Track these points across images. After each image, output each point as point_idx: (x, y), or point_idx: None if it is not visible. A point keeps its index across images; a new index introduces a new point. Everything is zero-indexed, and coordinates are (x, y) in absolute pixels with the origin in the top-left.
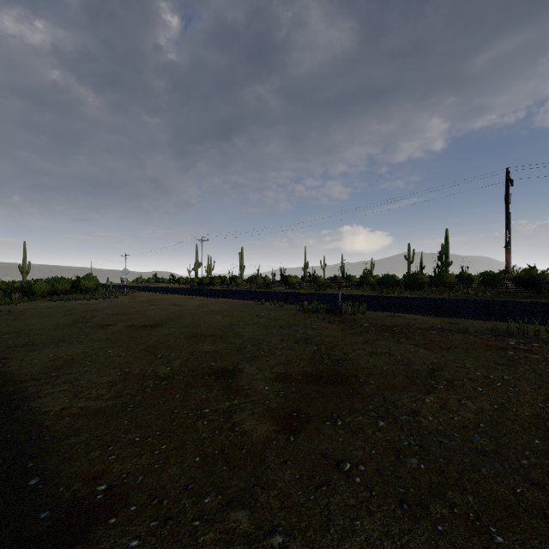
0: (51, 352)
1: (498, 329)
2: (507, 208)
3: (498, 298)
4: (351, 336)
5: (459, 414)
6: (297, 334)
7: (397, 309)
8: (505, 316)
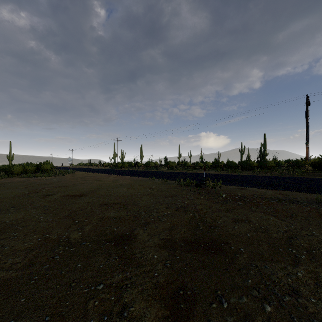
0: None
1: (321, 200)
2: (307, 119)
3: (303, 176)
4: (215, 205)
5: None
6: (177, 203)
7: (242, 183)
8: (318, 189)
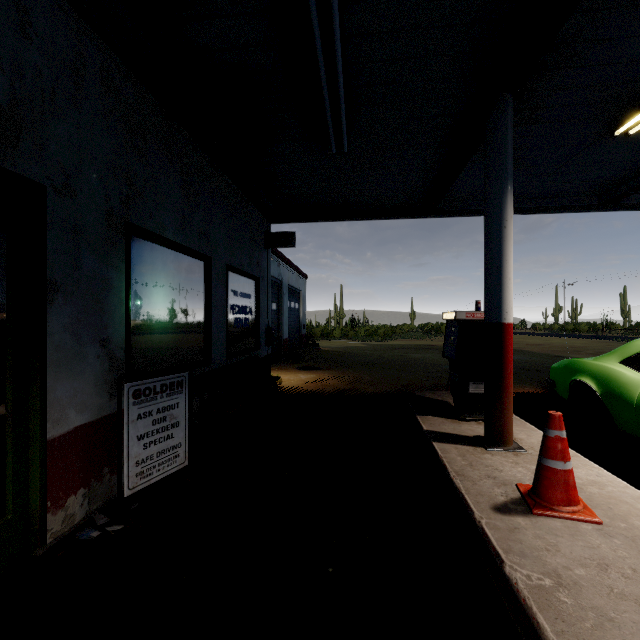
0: None
1: None
2: None
3: None
4: None
5: None
6: None
7: None
8: None
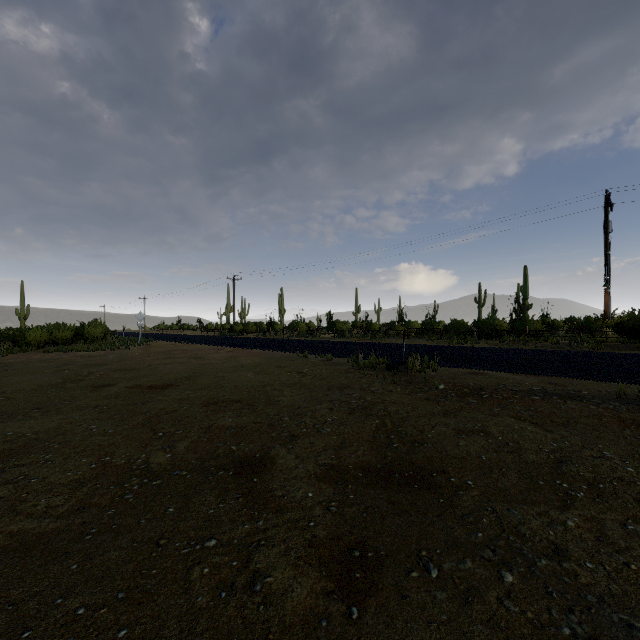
0: (13, 427)
1: (626, 395)
2: (606, 238)
3: (598, 350)
4: (424, 403)
5: (635, 556)
6: (351, 401)
7: (477, 364)
8: (623, 375)
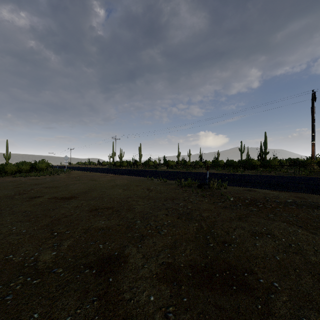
0: None
1: None
2: (313, 116)
3: (310, 176)
4: (224, 210)
5: None
6: (179, 208)
7: (248, 184)
8: None
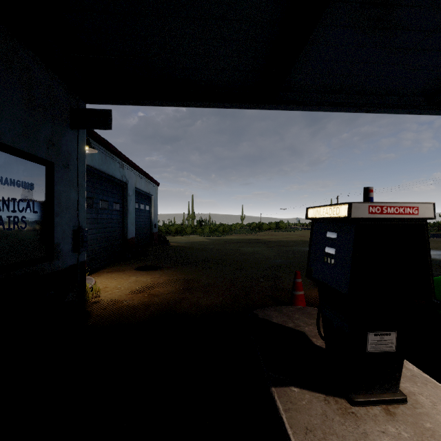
0: None
1: None
2: None
3: None
4: None
5: None
6: None
7: None
8: None
